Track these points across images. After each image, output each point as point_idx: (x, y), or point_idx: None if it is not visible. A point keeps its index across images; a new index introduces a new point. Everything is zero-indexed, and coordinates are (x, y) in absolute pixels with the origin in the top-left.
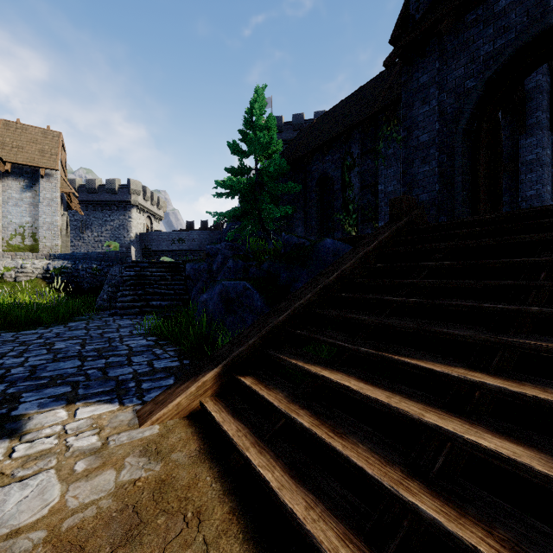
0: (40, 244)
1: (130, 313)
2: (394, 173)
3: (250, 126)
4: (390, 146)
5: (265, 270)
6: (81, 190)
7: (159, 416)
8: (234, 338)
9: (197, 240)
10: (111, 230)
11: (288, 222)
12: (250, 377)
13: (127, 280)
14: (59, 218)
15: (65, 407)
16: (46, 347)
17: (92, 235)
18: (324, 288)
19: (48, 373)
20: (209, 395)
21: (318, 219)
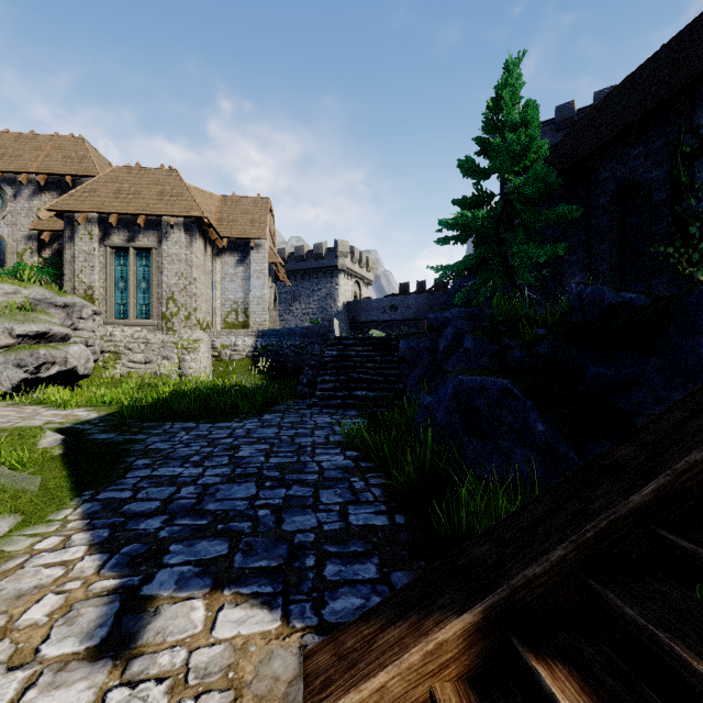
0: (250, 321)
1: (330, 405)
2: None
3: (490, 133)
4: None
5: (544, 358)
6: (290, 259)
7: None
8: (502, 522)
9: (413, 307)
10: (318, 300)
11: (553, 270)
12: (565, 671)
13: (328, 361)
14: (267, 291)
15: (207, 596)
16: (229, 453)
17: (301, 307)
18: None
19: (214, 505)
20: (452, 676)
21: (614, 259)
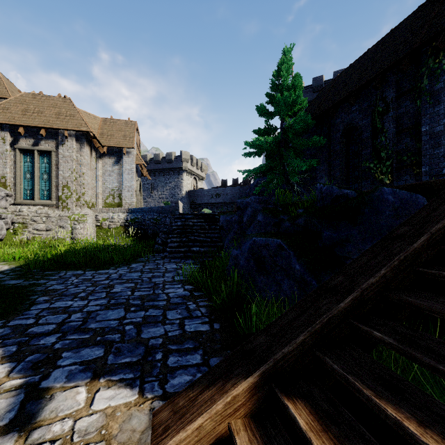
0: (123, 202)
1: (176, 257)
2: (444, 109)
3: (275, 91)
4: (439, 80)
5: (301, 226)
6: (151, 162)
7: (174, 443)
8: (273, 323)
9: (230, 194)
10: (169, 189)
11: (310, 174)
12: (302, 403)
13: (175, 229)
14: (134, 182)
15: (88, 384)
16: (106, 290)
17: (158, 194)
18: (405, 259)
19: (95, 324)
20: (241, 415)
21: (343, 169)
